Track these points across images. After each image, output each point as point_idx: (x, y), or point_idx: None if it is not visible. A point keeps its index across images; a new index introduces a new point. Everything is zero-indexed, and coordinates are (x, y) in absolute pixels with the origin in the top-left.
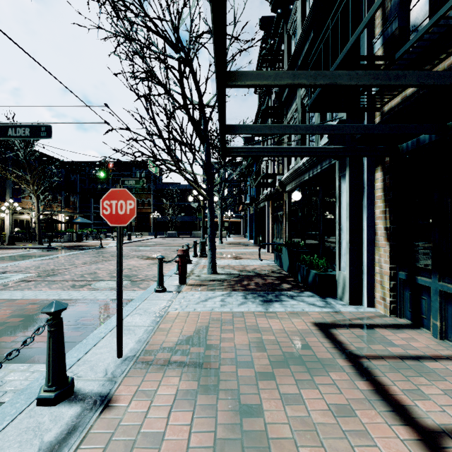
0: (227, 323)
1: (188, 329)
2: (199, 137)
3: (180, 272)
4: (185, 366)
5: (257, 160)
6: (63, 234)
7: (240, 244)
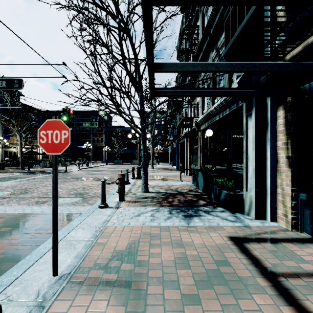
0: (156, 237)
1: (122, 243)
2: (135, 87)
3: (119, 192)
4: (115, 286)
5: (178, 109)
6: (40, 162)
7: (166, 169)
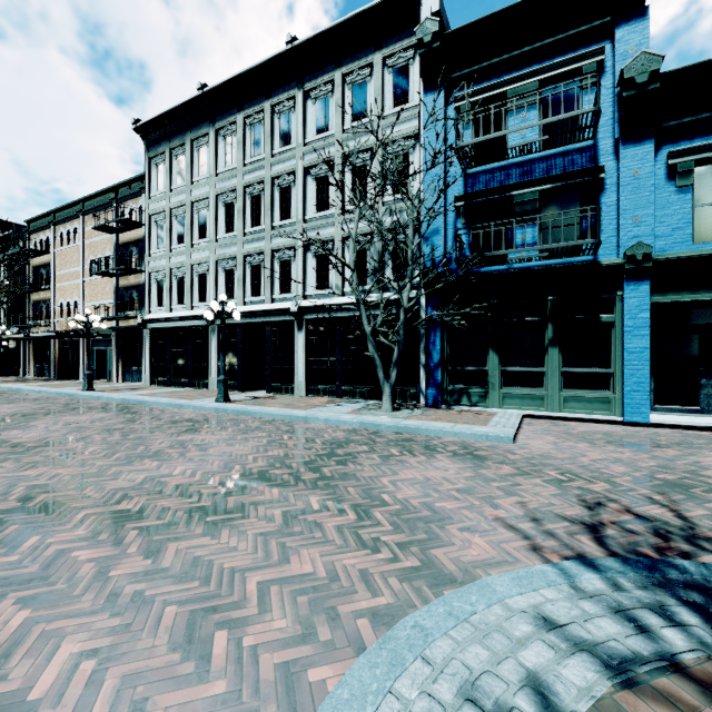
0: None
1: None
2: None
3: None
4: None
5: None
6: None
7: None
